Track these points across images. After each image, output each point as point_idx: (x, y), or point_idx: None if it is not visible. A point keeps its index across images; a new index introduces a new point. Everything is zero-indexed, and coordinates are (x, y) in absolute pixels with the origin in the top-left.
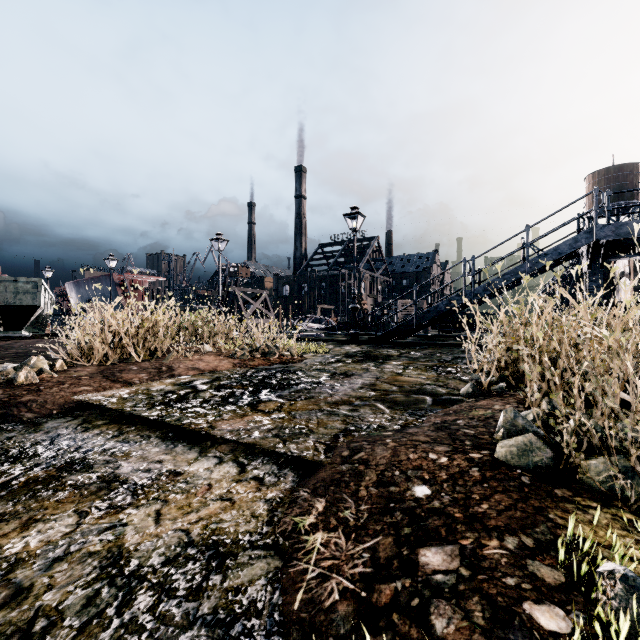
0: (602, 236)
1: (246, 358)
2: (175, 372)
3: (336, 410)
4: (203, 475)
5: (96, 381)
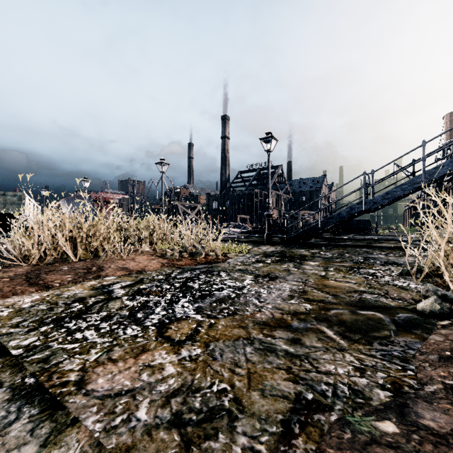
0: None
1: (174, 258)
2: (103, 272)
3: (271, 340)
4: None
5: (12, 284)
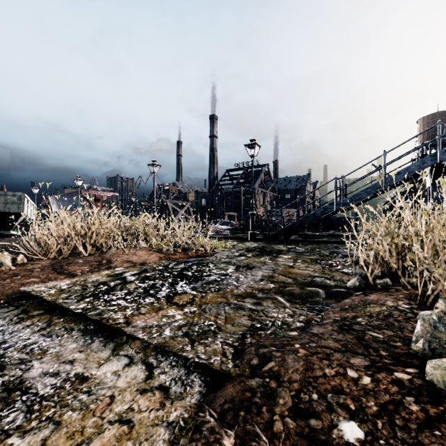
0: (444, 158)
1: (170, 253)
2: (112, 264)
3: (242, 303)
4: (109, 382)
5: (45, 273)
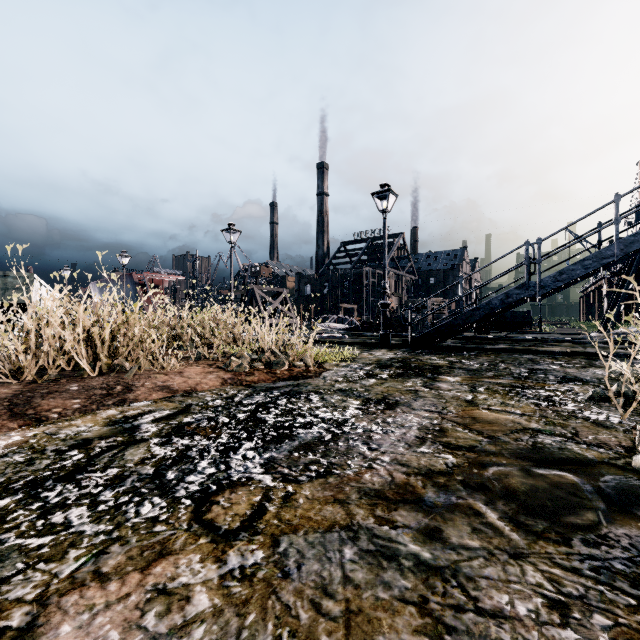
0: None
1: (243, 370)
2: (130, 395)
3: (389, 533)
4: None
5: None
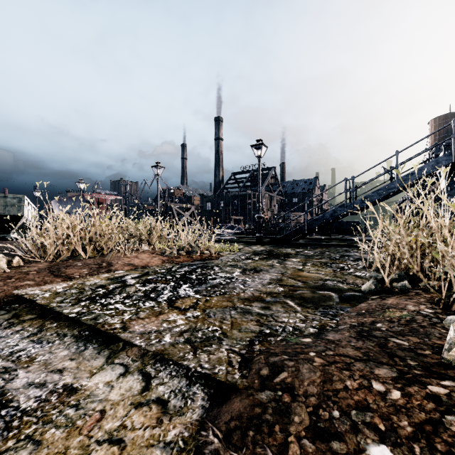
0: None
1: (173, 256)
2: (112, 267)
3: (249, 308)
4: (100, 394)
5: (41, 276)
